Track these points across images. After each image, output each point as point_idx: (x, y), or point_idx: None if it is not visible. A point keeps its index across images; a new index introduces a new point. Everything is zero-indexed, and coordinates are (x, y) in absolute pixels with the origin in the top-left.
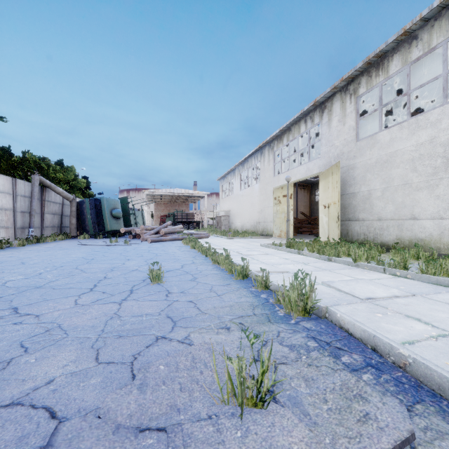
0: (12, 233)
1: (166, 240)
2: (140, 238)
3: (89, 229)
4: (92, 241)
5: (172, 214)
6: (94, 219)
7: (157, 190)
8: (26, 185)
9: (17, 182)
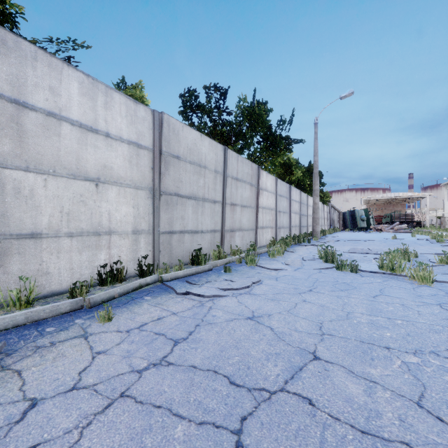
0: (327, 227)
1: (400, 232)
2: (384, 231)
3: (348, 226)
4: (359, 232)
5: (389, 215)
6: (351, 221)
7: (374, 196)
8: (328, 208)
9: (327, 207)
